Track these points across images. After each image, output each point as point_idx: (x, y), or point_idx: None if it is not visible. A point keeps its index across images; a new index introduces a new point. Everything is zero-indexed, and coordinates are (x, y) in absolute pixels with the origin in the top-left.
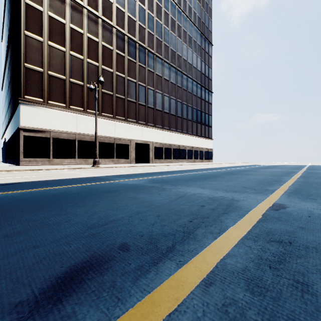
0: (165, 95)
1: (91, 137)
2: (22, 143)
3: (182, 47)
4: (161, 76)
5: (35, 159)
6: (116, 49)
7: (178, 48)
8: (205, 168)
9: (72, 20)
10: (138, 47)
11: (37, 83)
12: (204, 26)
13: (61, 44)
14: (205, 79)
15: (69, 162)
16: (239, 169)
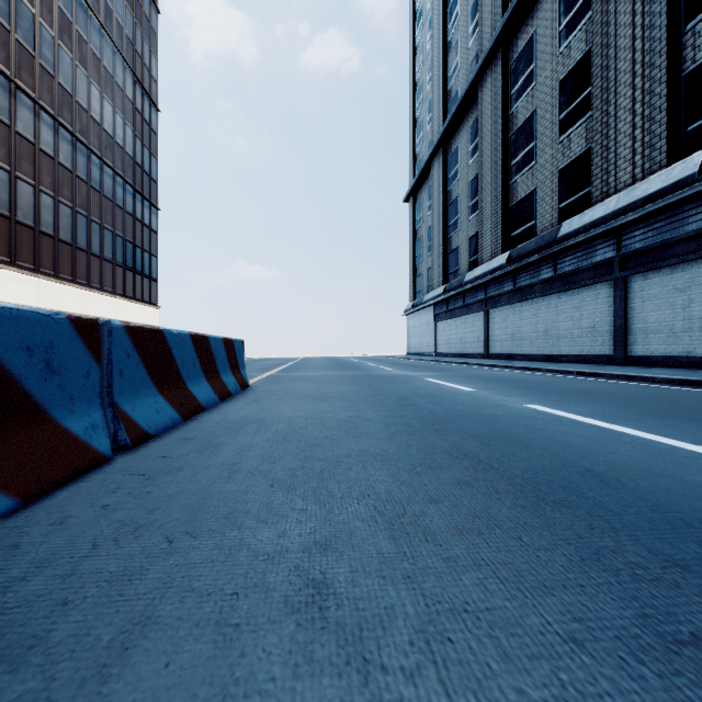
0: (43, 190)
1: None
2: None
3: (89, 90)
4: (32, 143)
5: None
6: None
7: (79, 90)
8: None
9: None
10: None
11: None
12: (142, 63)
13: None
14: (144, 178)
15: None
16: None
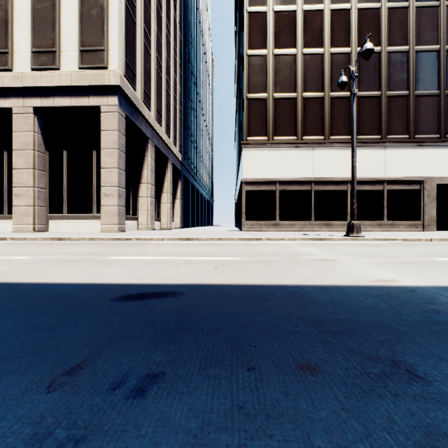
0: None
1: (336, 182)
2: (244, 201)
3: None
4: None
5: (258, 222)
6: (386, 2)
7: None
8: None
9: None
10: None
11: (260, 116)
12: None
13: (291, 45)
14: None
15: (301, 226)
16: None
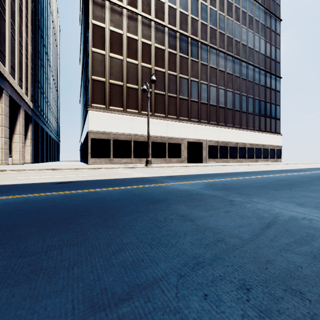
0: (220, 87)
1: (144, 137)
2: (90, 145)
3: (240, 31)
4: (215, 68)
5: (99, 158)
6: (168, 48)
7: (235, 34)
8: (276, 169)
9: (128, 29)
10: (190, 42)
11: (101, 92)
12: None
13: (120, 53)
14: (271, 63)
15: (126, 161)
16: None
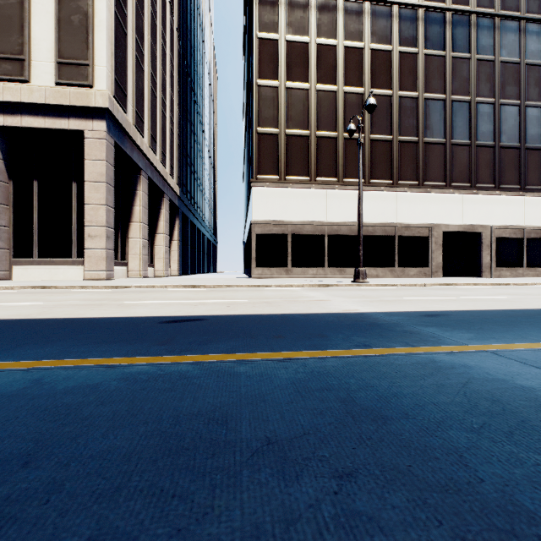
0: (529, 104)
1: (349, 227)
2: (254, 245)
3: None
4: (515, 63)
5: (269, 268)
6: (398, 46)
7: None
8: None
9: (319, 31)
10: (451, 20)
11: (271, 153)
12: None
13: (304, 78)
14: None
15: (315, 273)
16: None
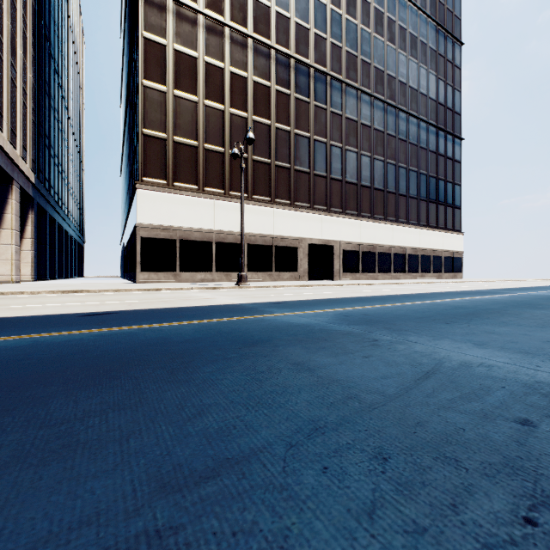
0: (363, 153)
1: (235, 236)
2: (139, 249)
3: (397, 59)
4: (355, 121)
5: (157, 273)
6: (275, 84)
7: (388, 64)
8: (453, 290)
9: (207, 50)
10: (314, 75)
11: (159, 157)
12: (444, 9)
13: (192, 91)
14: (447, 114)
15: (203, 277)
16: (543, 295)
